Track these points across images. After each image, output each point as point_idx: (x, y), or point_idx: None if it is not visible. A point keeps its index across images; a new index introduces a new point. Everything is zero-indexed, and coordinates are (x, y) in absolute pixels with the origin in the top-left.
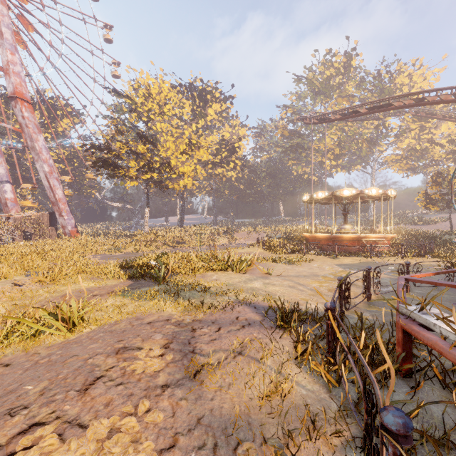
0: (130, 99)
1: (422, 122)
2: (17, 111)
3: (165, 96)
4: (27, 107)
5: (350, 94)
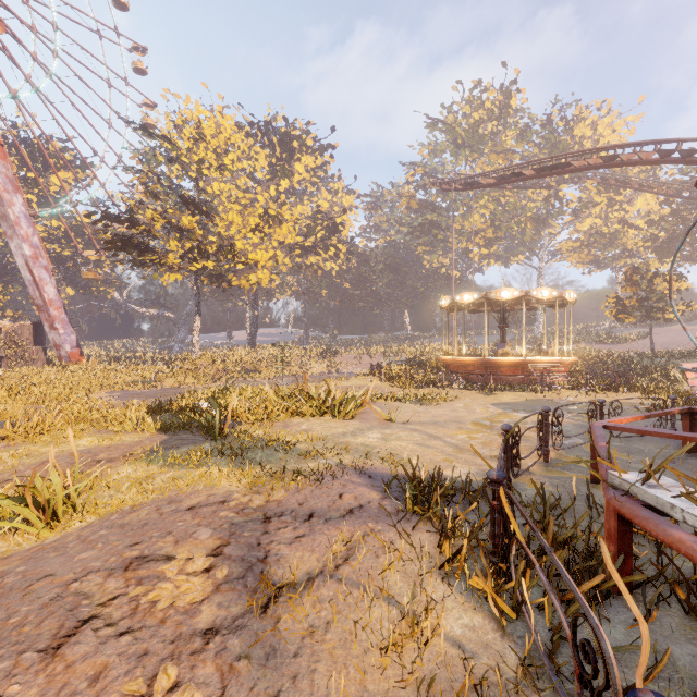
0: (168, 142)
1: (610, 194)
2: None
3: (226, 140)
4: None
5: (508, 149)
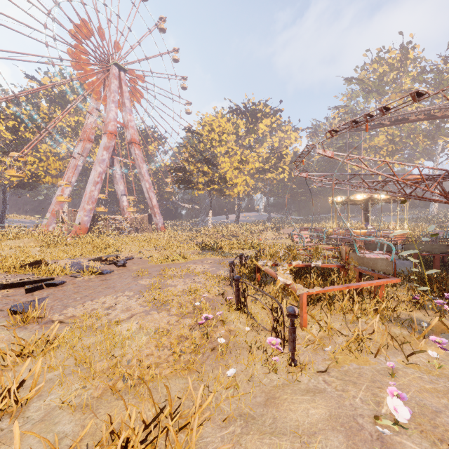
0: (198, 134)
1: None
2: (132, 150)
3: (223, 128)
4: (137, 147)
5: (404, 89)
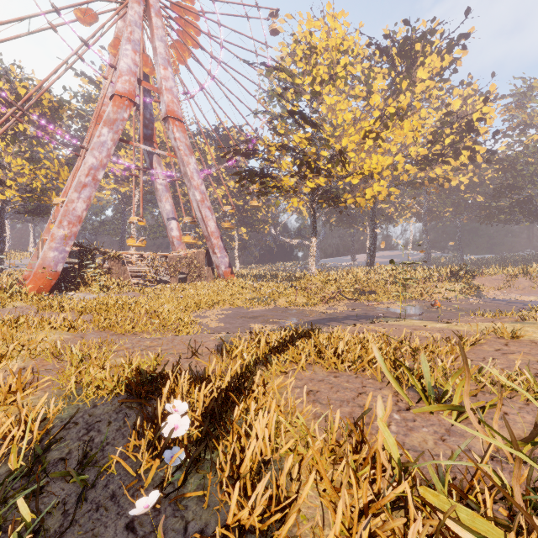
0: (284, 70)
1: None
2: (170, 134)
3: (338, 46)
4: (178, 126)
5: None
